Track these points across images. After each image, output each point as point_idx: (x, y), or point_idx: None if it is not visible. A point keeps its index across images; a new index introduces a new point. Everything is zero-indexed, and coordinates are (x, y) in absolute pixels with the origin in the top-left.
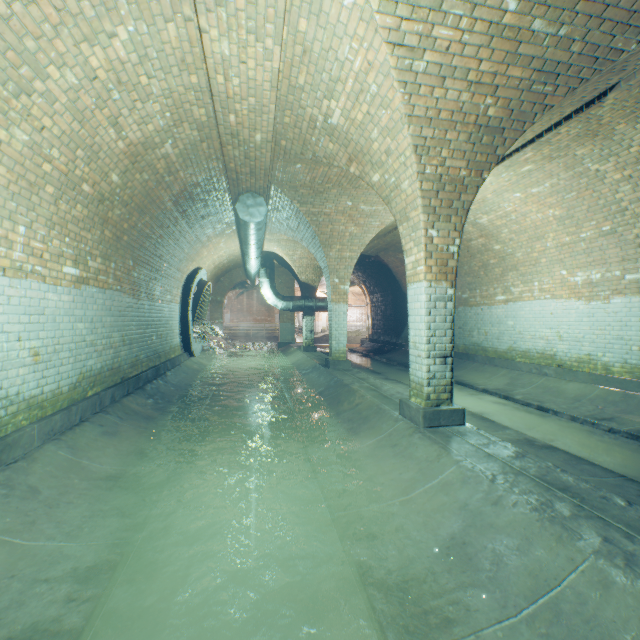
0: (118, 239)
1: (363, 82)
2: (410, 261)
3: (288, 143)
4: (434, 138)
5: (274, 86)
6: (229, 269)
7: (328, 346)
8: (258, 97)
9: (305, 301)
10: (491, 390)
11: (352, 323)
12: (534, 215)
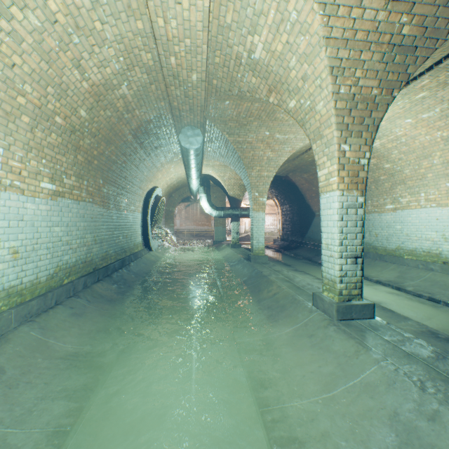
0: (89, 163)
1: (284, 11)
2: (323, 174)
3: (218, 82)
4: (349, 59)
5: (205, 26)
6: (178, 188)
7: (249, 243)
8: (192, 38)
9: (232, 210)
10: (384, 282)
11: (267, 227)
12: (423, 137)
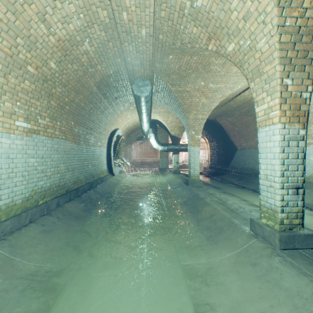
0: (61, 107)
1: None
2: (261, 109)
3: (164, 36)
4: None
5: None
6: (134, 130)
7: (185, 170)
8: None
9: (174, 146)
10: None
11: None
12: None
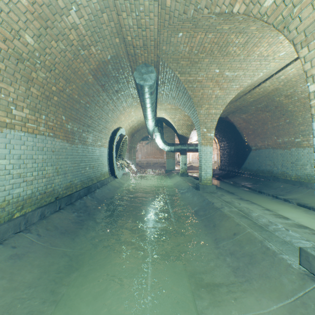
0: (47, 98)
1: None
2: None
3: (172, 1)
4: None
5: None
6: (138, 129)
7: (192, 171)
8: None
9: (181, 146)
10: None
11: None
12: None
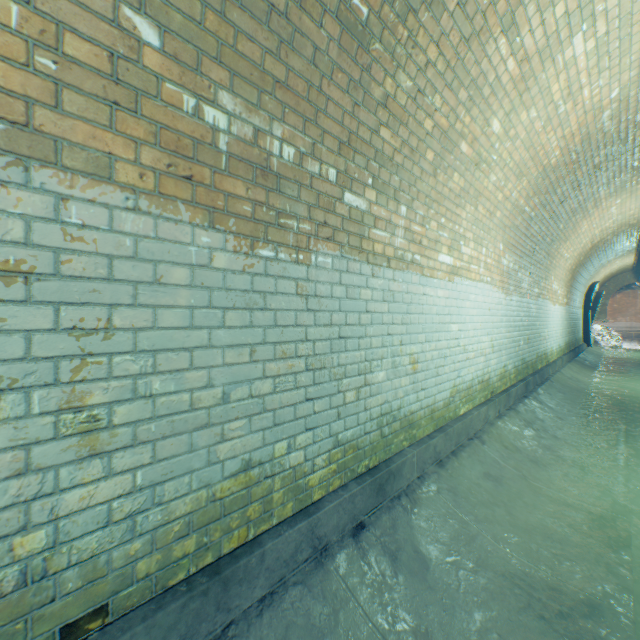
0: (572, 282)
1: None
2: None
3: None
4: None
5: None
6: (614, 275)
7: None
8: None
9: None
10: None
11: None
12: None
